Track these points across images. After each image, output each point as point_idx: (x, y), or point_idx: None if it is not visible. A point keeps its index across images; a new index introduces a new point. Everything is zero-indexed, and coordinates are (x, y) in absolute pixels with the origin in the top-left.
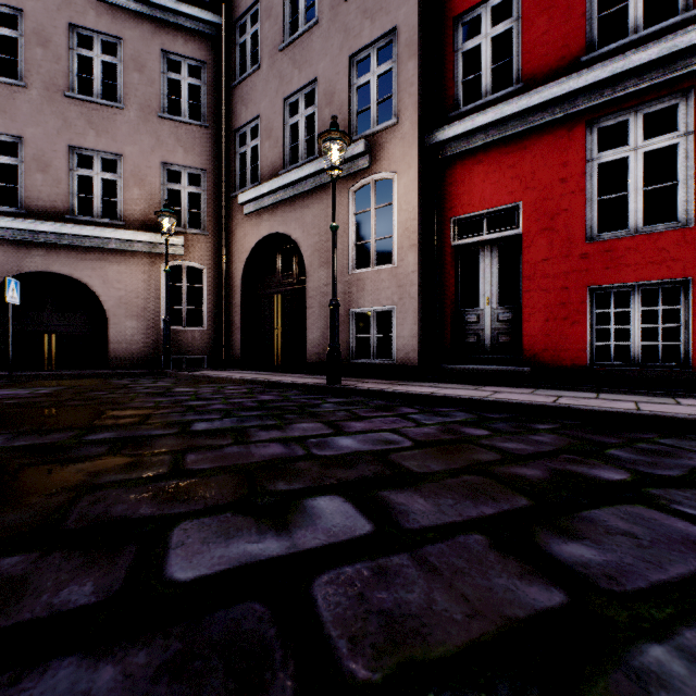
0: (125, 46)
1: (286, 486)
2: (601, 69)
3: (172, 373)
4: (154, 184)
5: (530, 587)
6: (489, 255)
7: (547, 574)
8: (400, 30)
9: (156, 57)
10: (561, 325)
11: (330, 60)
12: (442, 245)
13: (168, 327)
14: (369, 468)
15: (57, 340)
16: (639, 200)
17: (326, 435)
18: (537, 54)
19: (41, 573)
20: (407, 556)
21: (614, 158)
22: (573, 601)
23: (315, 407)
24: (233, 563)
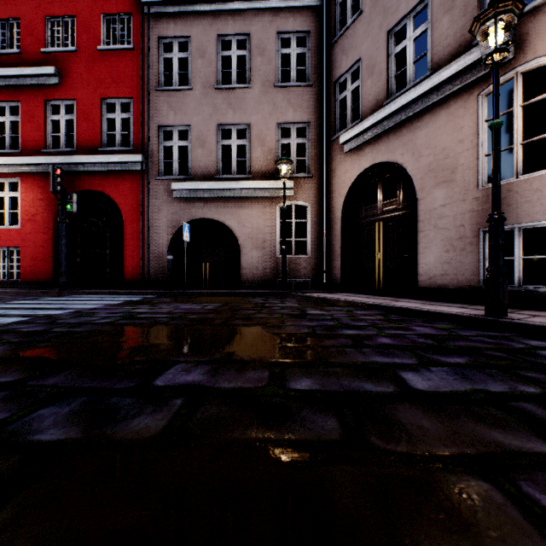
0: (252, 38)
1: None
2: None
3: (289, 294)
4: (272, 141)
5: None
6: None
7: None
8: None
9: (272, 40)
10: None
11: None
12: None
13: (284, 256)
14: None
15: (209, 267)
16: None
17: None
18: None
19: None
20: None
21: None
22: None
23: (537, 356)
24: None
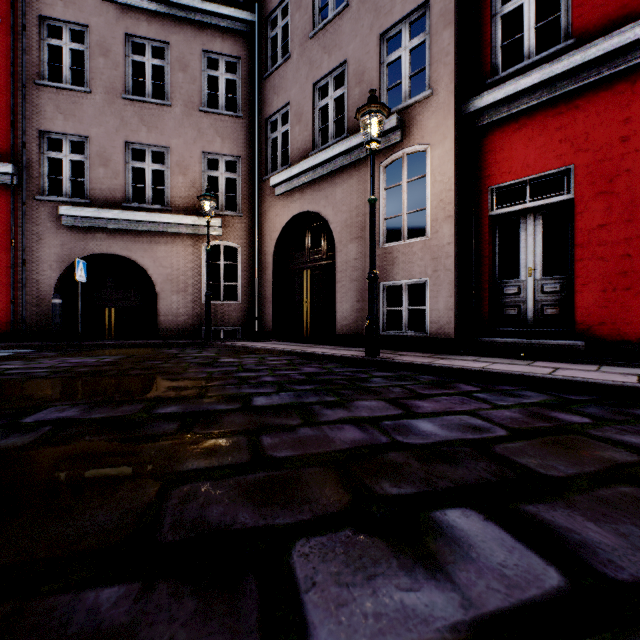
0: (171, 49)
1: (395, 489)
2: None
3: (213, 343)
4: (196, 172)
5: None
6: (532, 223)
7: None
8: (434, 1)
9: (197, 57)
10: (622, 296)
11: (359, 41)
12: (478, 215)
13: (209, 302)
14: (480, 465)
15: (115, 314)
16: None
17: (398, 417)
18: (592, 6)
19: (150, 624)
20: None
21: None
22: None
23: (365, 381)
24: (400, 632)
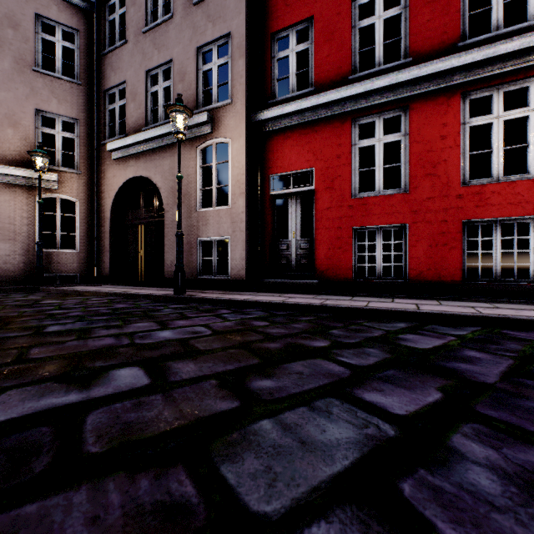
0: None
1: (102, 364)
2: (359, 86)
3: (44, 288)
4: (29, 127)
5: (223, 402)
6: (295, 202)
7: (238, 395)
8: (234, 36)
9: (30, 18)
10: (337, 252)
11: (182, 47)
12: (263, 194)
13: (41, 250)
14: (170, 349)
15: None
16: (381, 173)
17: (153, 330)
18: (323, 69)
19: None
20: (161, 395)
21: (368, 145)
22: (241, 406)
23: (157, 311)
24: (38, 410)
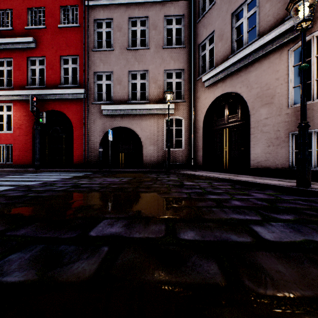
0: (149, 19)
1: None
2: None
3: (172, 172)
4: (161, 81)
5: None
6: None
7: None
8: None
9: (161, 20)
10: None
11: None
12: None
13: (169, 149)
14: None
15: (124, 156)
16: None
17: None
18: None
19: None
20: None
21: None
22: None
23: None
24: None
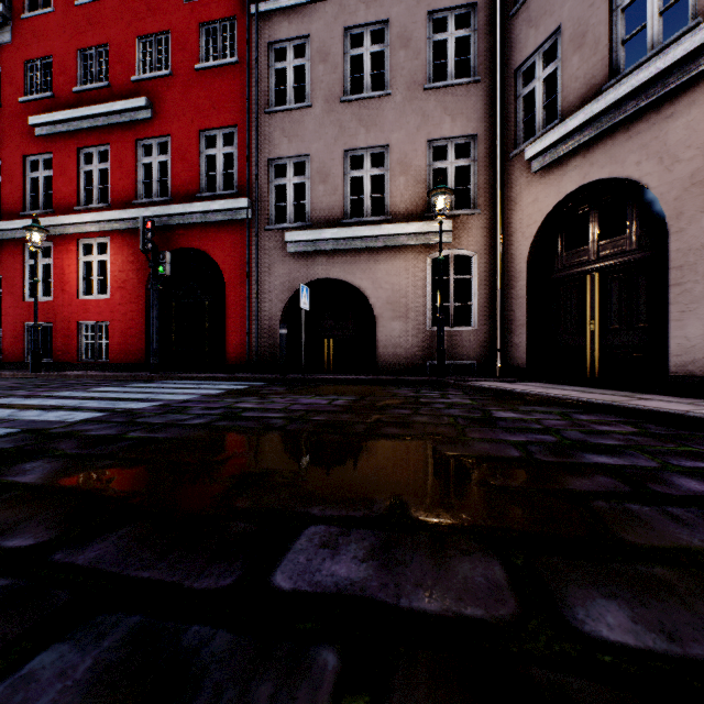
0: (391, 26)
1: None
2: None
3: (449, 383)
4: (420, 167)
5: None
6: None
7: None
8: None
9: (421, 23)
10: None
11: None
12: None
13: (441, 327)
14: None
15: (333, 345)
16: None
17: None
18: None
19: None
20: None
21: None
22: None
23: None
24: None
